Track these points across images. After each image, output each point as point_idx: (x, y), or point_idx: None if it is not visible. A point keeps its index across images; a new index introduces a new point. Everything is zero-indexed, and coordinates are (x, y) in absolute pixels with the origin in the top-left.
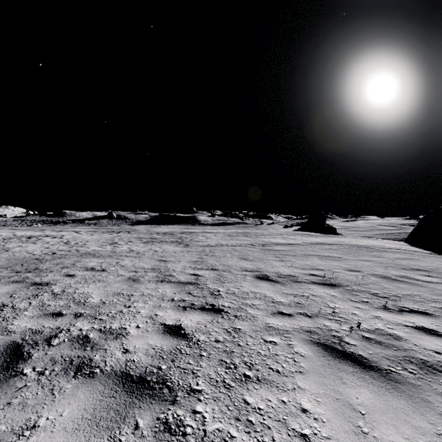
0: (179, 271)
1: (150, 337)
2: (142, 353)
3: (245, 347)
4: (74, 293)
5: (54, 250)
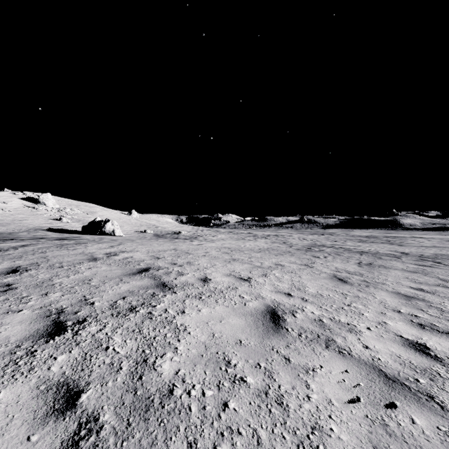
0: (408, 252)
1: (411, 258)
2: (412, 259)
3: (445, 262)
4: (368, 252)
5: (310, 242)
